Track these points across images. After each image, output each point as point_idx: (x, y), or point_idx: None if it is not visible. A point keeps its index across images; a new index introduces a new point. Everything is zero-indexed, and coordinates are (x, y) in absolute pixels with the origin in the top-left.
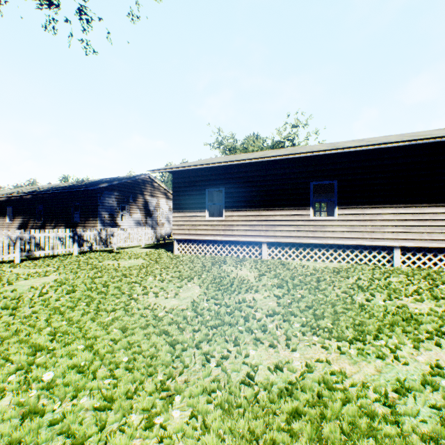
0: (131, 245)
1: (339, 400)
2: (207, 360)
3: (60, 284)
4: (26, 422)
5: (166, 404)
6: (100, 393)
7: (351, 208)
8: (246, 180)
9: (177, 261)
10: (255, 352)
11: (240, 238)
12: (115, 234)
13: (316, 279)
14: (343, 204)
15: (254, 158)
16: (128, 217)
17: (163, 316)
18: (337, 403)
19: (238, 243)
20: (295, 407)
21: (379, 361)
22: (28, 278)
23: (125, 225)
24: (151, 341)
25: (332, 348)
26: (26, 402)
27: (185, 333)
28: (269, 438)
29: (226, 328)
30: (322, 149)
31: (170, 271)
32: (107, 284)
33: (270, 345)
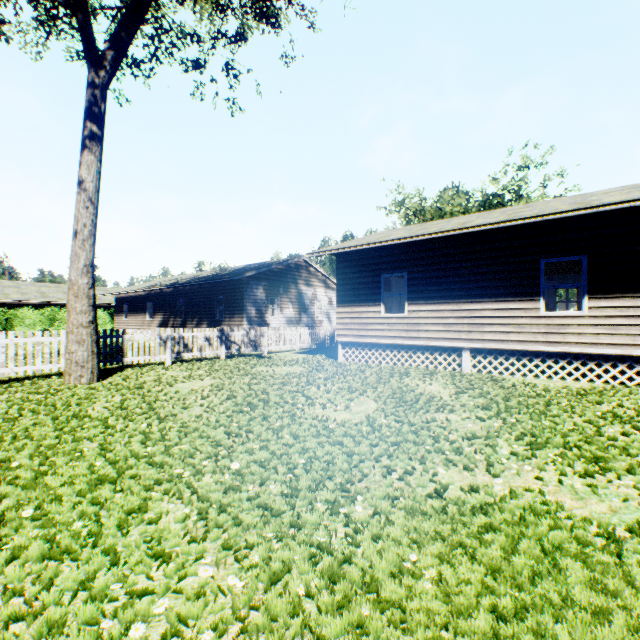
0: (283, 348)
1: (546, 525)
2: (388, 473)
3: (218, 389)
4: (229, 494)
5: (348, 500)
6: (284, 484)
7: (612, 298)
8: (438, 260)
9: (343, 371)
10: (445, 472)
11: (429, 341)
12: (265, 335)
13: (545, 402)
14: (598, 291)
15: (450, 230)
16: (279, 314)
17: (334, 427)
18: (542, 527)
19: (427, 348)
20: (489, 522)
21: (615, 499)
22: (185, 381)
23: (275, 324)
24: (325, 449)
25: (550, 480)
26: (223, 482)
27: (361, 447)
28: (455, 539)
29: (409, 446)
30: (558, 211)
31: (335, 381)
32: (266, 392)
33: (465, 468)
